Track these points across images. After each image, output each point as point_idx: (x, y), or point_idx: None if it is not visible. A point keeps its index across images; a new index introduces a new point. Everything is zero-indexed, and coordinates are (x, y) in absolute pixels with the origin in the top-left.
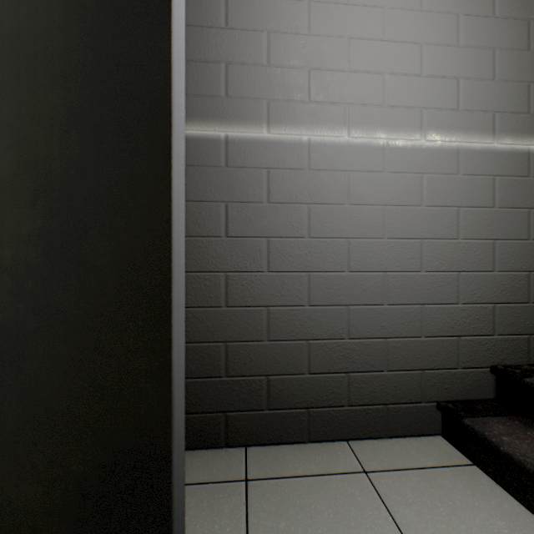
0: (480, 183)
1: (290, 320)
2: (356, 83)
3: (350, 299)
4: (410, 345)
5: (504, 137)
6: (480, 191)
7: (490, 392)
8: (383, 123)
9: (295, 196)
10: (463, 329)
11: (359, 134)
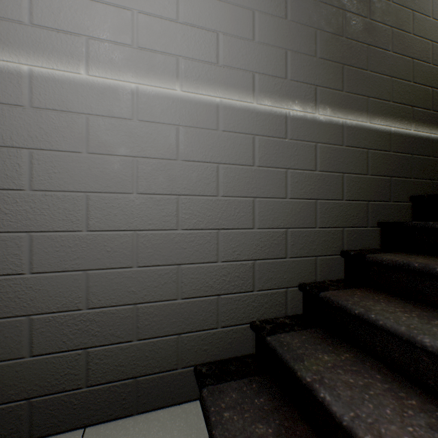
0: (240, 141)
1: (3, 293)
2: (98, 14)
3: (89, 262)
4: (165, 309)
5: (264, 98)
6: (240, 149)
7: (250, 347)
8: (132, 66)
9: (10, 138)
10: (223, 287)
11: (101, 73)
